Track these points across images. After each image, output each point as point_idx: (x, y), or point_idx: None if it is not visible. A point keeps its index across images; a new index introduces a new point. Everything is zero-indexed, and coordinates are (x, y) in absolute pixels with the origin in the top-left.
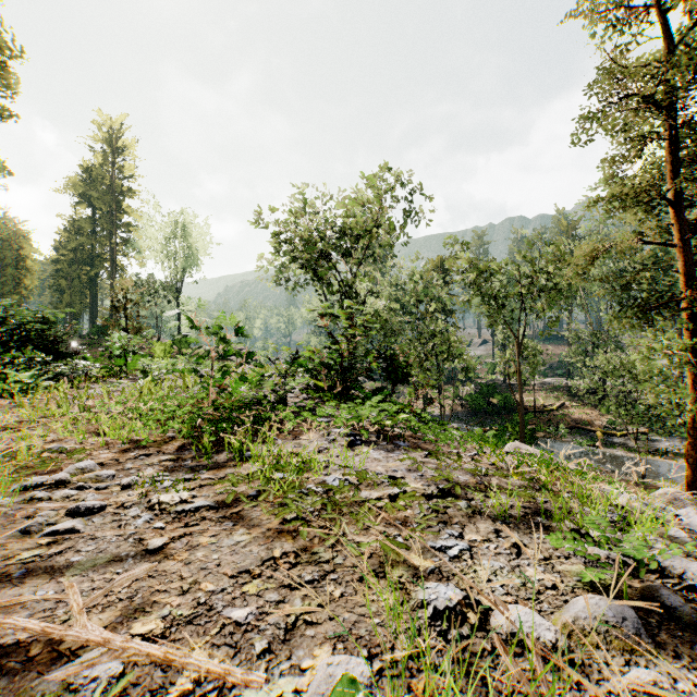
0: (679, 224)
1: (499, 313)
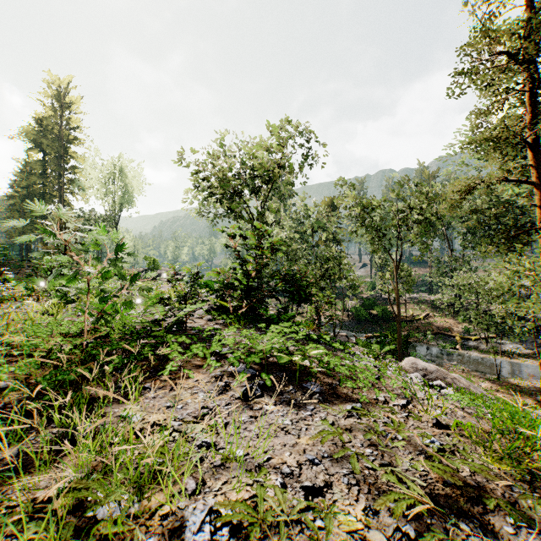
0: (535, 165)
1: (381, 240)
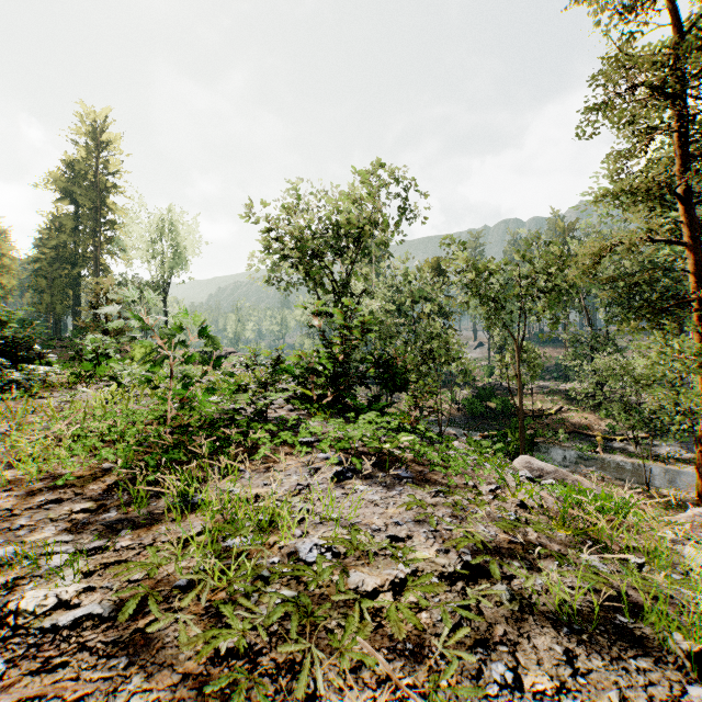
0: (689, 221)
1: (499, 314)
